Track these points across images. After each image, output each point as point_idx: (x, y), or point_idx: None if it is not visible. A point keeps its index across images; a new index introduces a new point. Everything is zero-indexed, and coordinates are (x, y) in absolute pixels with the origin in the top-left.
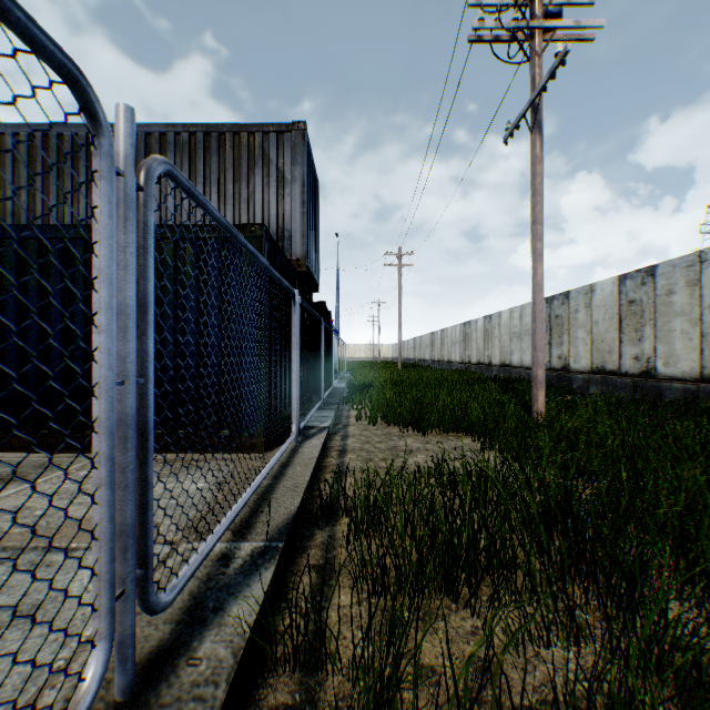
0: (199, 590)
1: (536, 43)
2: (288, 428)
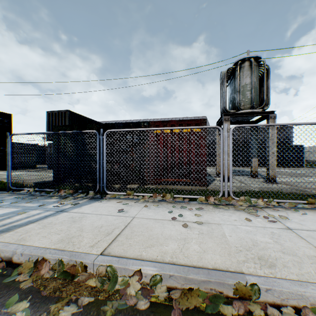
0: None
1: None
2: None
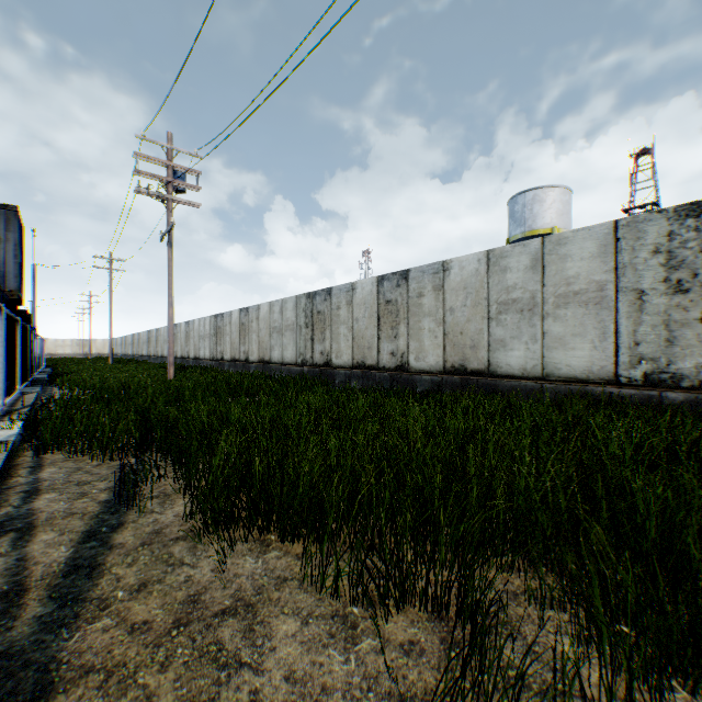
0: (8, 411)
1: (170, 205)
2: (9, 393)
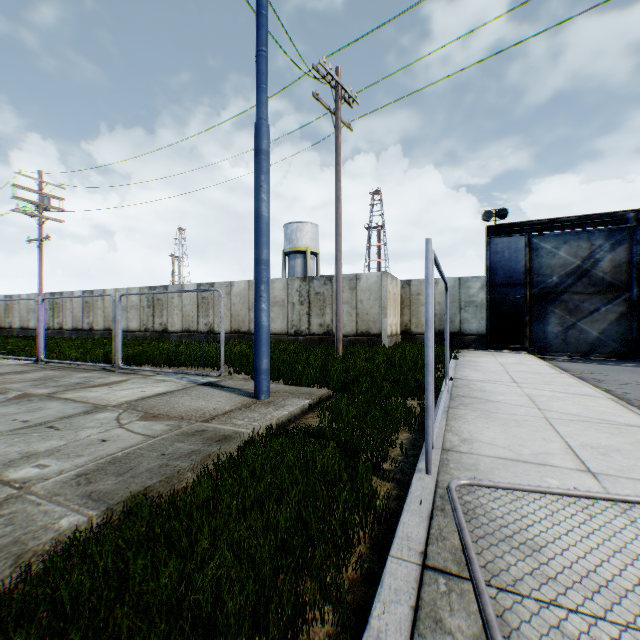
0: None
1: (42, 221)
2: None
